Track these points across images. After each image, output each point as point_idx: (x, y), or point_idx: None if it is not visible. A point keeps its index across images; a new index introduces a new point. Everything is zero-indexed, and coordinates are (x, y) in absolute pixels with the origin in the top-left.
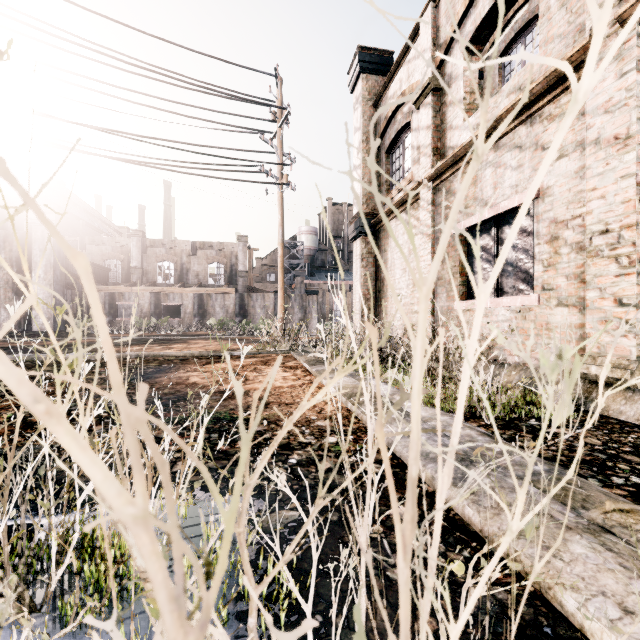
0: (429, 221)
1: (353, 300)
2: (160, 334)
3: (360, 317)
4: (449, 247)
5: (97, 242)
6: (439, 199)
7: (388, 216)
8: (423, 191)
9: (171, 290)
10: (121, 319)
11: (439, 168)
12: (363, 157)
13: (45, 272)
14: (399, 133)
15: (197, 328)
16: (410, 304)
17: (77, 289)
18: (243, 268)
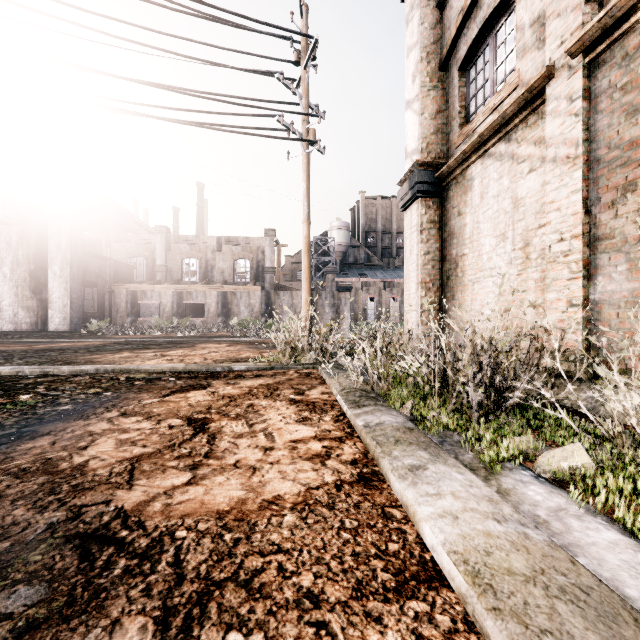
0: (575, 131)
1: (405, 291)
2: (177, 335)
3: (418, 315)
4: (639, 167)
5: (122, 239)
6: (603, 81)
7: (467, 158)
8: (556, 82)
9: (194, 288)
10: (143, 319)
11: (614, 8)
12: (422, 82)
13: (61, 269)
14: (486, 26)
15: (218, 329)
16: (517, 292)
17: (98, 287)
18: (270, 264)
